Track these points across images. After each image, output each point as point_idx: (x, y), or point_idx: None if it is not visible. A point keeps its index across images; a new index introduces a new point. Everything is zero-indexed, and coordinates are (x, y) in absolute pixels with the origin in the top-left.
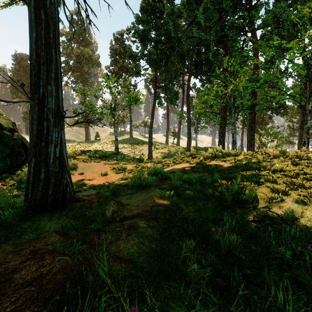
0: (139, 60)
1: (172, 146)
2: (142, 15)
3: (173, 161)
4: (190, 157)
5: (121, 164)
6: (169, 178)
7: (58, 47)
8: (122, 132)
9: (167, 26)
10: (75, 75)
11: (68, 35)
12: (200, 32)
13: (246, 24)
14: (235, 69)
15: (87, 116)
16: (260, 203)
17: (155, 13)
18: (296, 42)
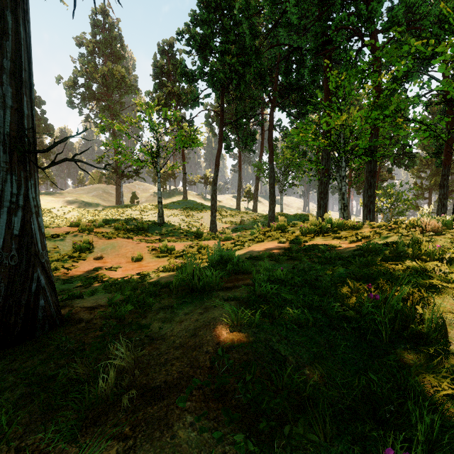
0: (197, 80)
1: (247, 212)
2: (201, 12)
3: (251, 237)
4: (278, 231)
5: (166, 242)
6: (247, 271)
7: (22, 10)
8: (172, 192)
9: (239, 28)
10: (101, 105)
11: (89, 45)
12: (290, 36)
13: (362, 23)
14: (347, 92)
15: (118, 167)
16: (451, 337)
17: (221, 10)
18: (451, 43)
